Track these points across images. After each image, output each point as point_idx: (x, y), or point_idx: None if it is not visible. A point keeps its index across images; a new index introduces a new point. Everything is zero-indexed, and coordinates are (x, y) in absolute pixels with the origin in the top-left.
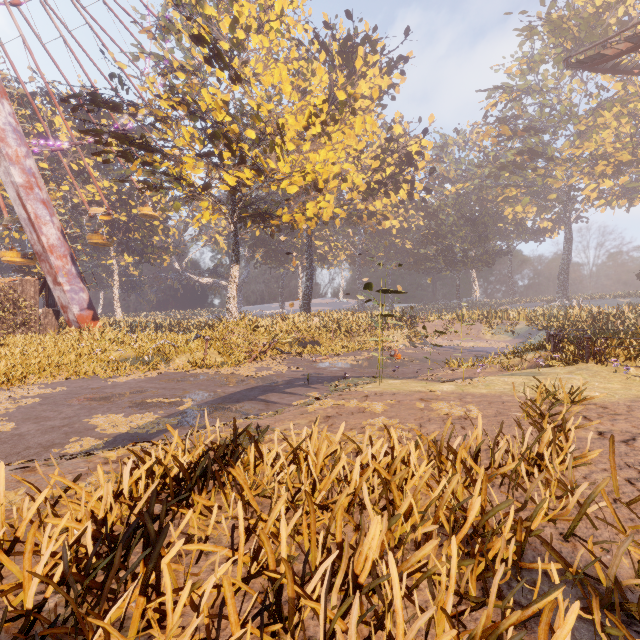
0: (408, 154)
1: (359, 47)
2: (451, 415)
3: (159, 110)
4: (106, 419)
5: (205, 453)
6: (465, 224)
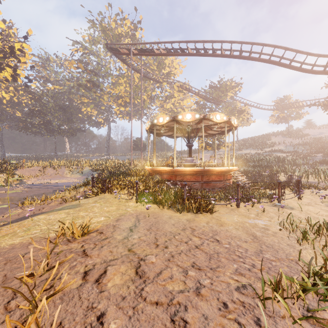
0: (11, 47)
1: None
2: None
3: None
4: None
5: None
6: (60, 110)
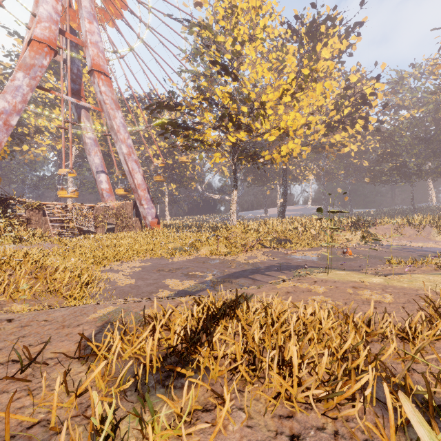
0: (363, 96)
1: (321, 26)
2: (370, 299)
3: (193, 106)
4: (172, 282)
5: (224, 303)
6: (420, 142)
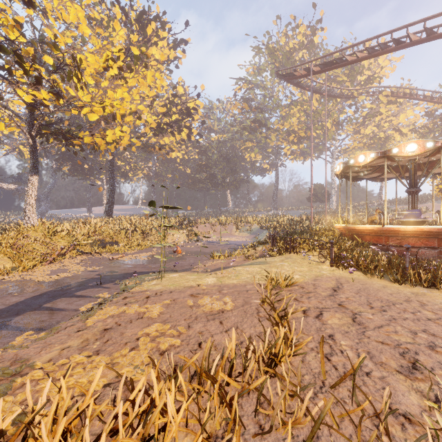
0: (187, 108)
1: (152, 22)
2: (213, 310)
3: None
4: None
5: None
6: (223, 161)
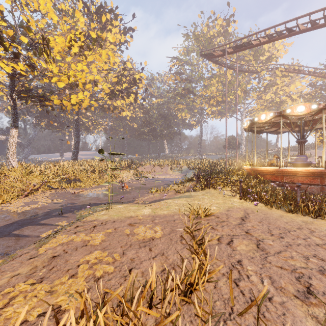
0: (134, 79)
1: (107, 13)
2: (145, 237)
3: None
4: None
5: None
6: (161, 118)
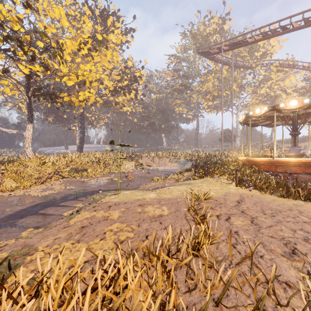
0: (135, 76)
1: (110, 16)
2: (154, 214)
3: None
4: None
5: None
6: (160, 113)
